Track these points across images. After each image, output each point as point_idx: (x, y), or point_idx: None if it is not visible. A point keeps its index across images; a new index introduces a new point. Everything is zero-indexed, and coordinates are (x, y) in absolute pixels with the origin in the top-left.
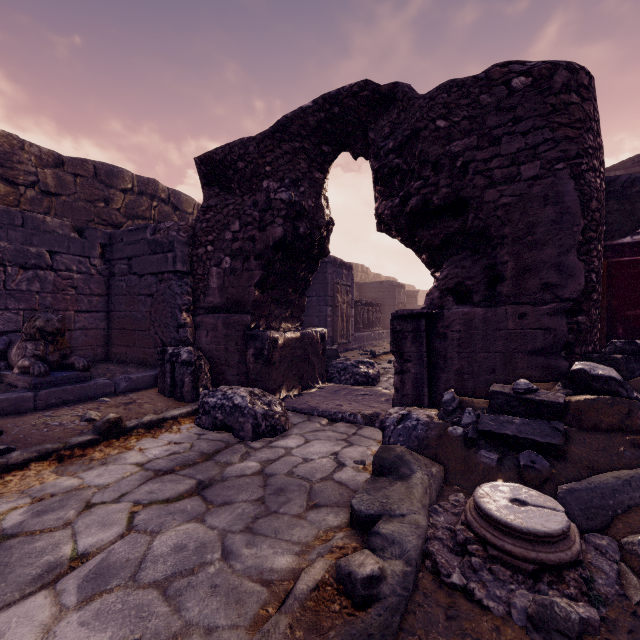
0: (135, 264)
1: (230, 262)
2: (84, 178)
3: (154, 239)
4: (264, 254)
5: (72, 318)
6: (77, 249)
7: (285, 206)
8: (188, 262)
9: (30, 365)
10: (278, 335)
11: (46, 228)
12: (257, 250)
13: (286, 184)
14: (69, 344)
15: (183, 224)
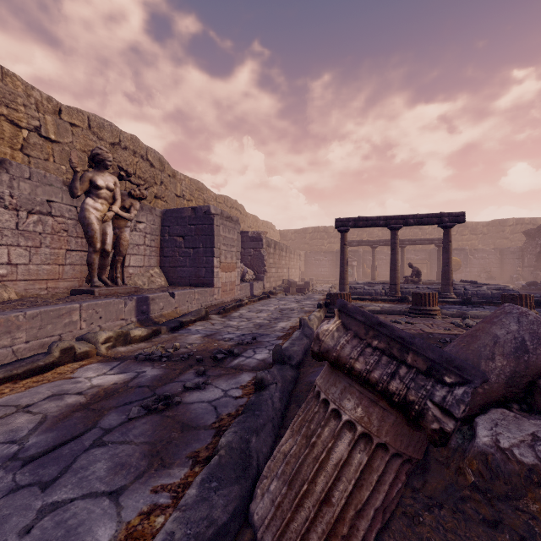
0: (507, 256)
1: (529, 256)
2: (495, 226)
3: (511, 251)
4: (535, 255)
5: (492, 269)
6: (493, 254)
7: (539, 244)
8: (520, 256)
9: (485, 277)
10: (539, 273)
11: (486, 250)
12: (534, 254)
13: (540, 239)
14: (491, 274)
15: (518, 247)
